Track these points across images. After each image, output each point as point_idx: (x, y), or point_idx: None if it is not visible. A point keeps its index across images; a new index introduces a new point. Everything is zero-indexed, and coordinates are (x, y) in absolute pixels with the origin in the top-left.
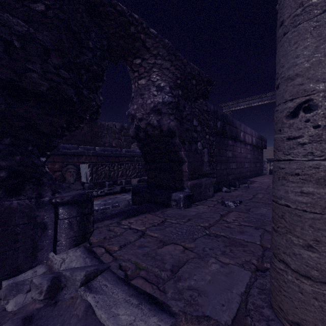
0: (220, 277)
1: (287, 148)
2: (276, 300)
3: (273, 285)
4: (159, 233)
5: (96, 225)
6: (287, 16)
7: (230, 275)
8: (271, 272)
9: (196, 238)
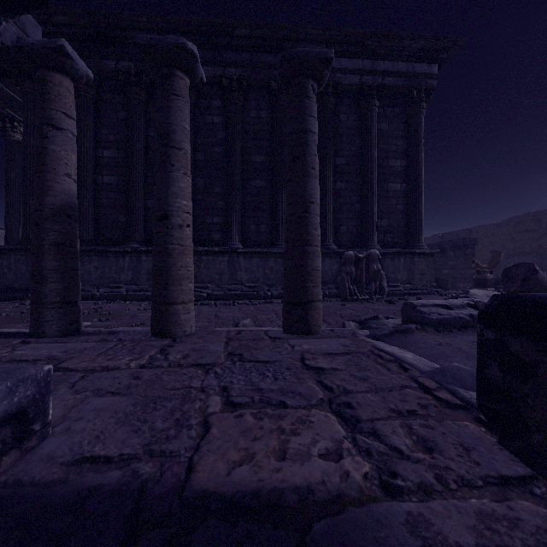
0: (315, 344)
1: (319, 240)
2: (318, 324)
3: (316, 318)
4: (303, 385)
5: (524, 525)
6: (317, 169)
7: (306, 342)
8: (313, 314)
9: (267, 362)
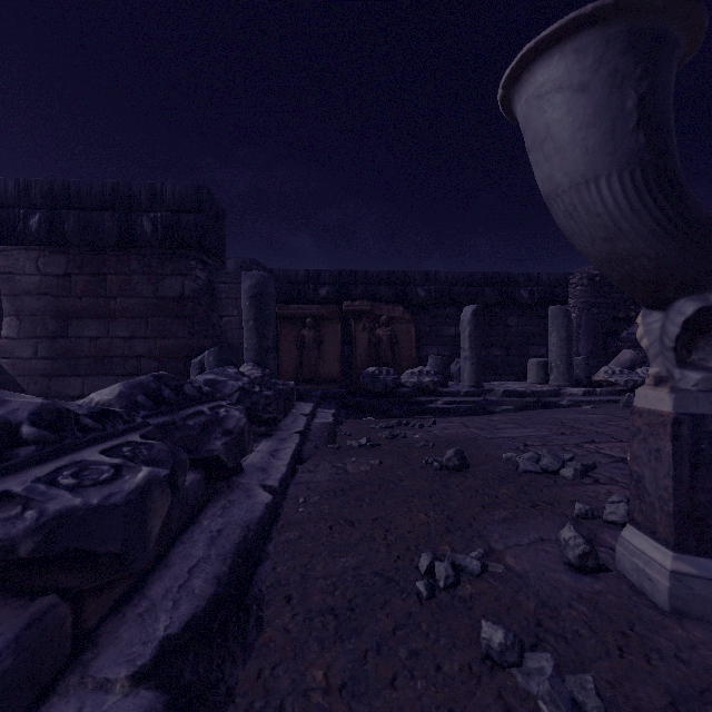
0: None
1: None
2: None
3: None
4: None
5: None
6: None
7: None
8: None
9: None
